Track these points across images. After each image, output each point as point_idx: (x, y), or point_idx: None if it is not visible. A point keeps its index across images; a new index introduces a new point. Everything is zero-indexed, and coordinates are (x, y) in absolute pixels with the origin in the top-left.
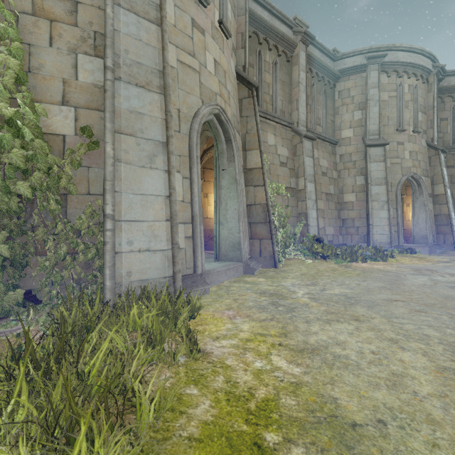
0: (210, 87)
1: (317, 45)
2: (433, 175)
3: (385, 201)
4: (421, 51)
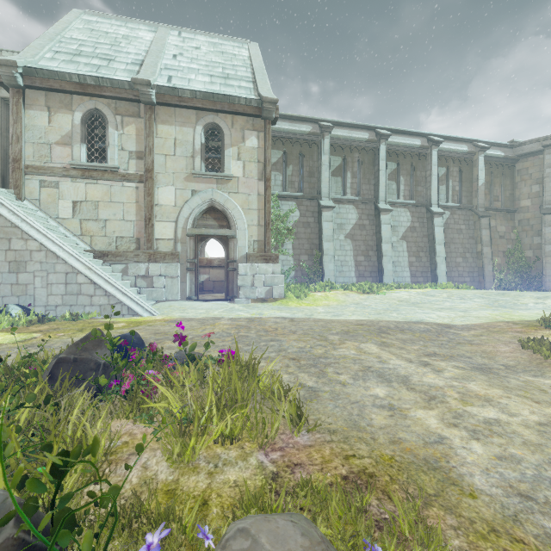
0: None
1: None
2: None
3: None
4: None
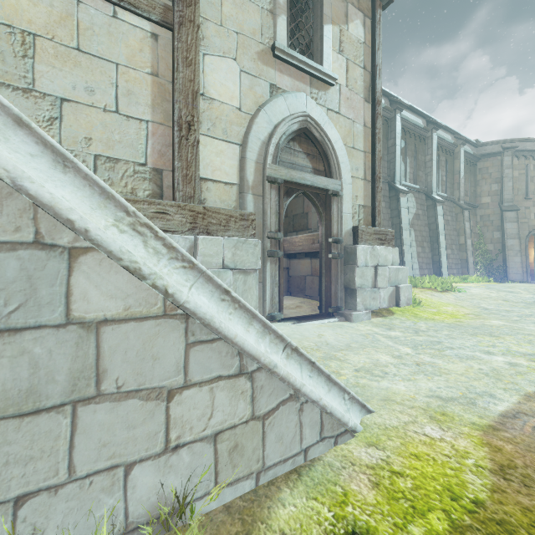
0: (532, 224)
1: None
2: None
3: None
4: None
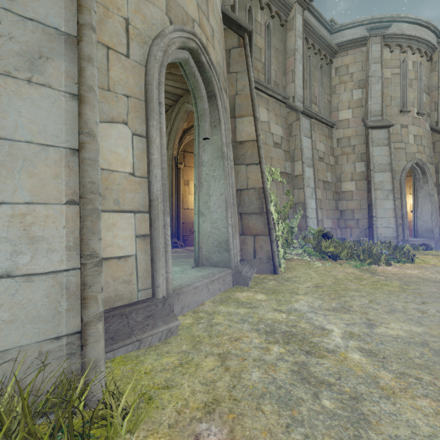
0: (184, 6)
1: (314, 12)
2: (437, 162)
3: (390, 190)
4: (427, 24)
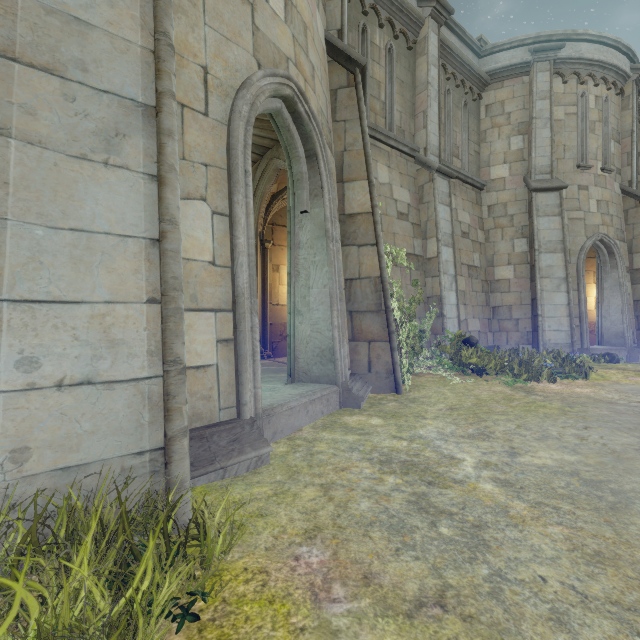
0: (276, 42)
1: (454, 28)
2: (631, 238)
3: (563, 278)
4: (616, 43)
